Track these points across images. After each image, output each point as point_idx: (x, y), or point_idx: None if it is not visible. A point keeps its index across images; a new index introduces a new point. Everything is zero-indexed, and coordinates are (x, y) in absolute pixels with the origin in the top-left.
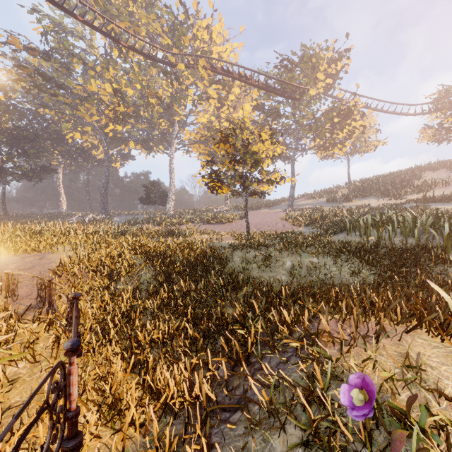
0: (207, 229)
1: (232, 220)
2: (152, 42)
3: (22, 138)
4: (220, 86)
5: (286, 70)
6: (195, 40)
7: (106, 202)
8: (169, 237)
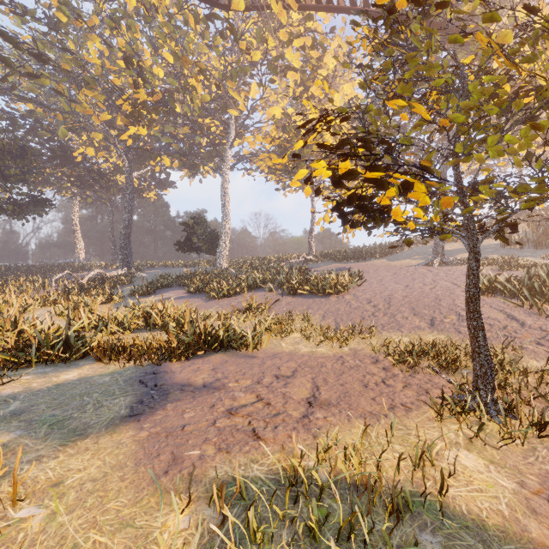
0: (293, 309)
1: (342, 289)
2: None
3: (0, 153)
4: (309, 39)
5: None
6: None
7: (129, 249)
8: (199, 353)
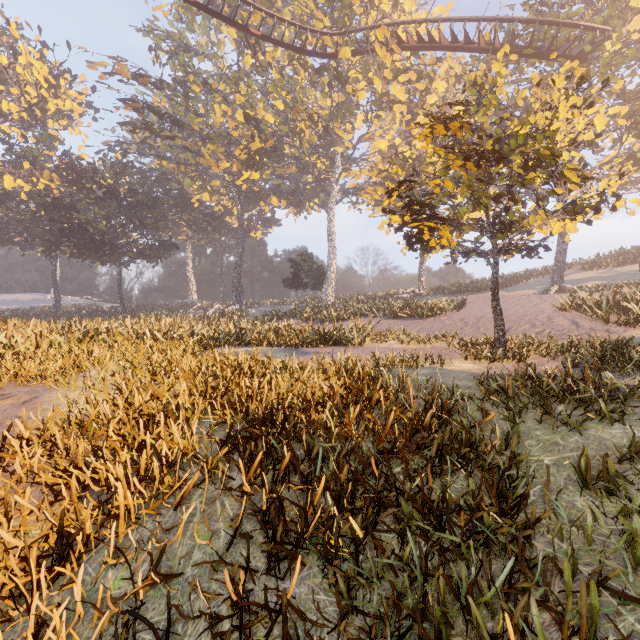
0: (393, 328)
1: (440, 312)
2: (301, 31)
3: (139, 205)
4: (413, 75)
5: (551, 12)
6: (368, 14)
7: (241, 287)
8: (320, 345)
